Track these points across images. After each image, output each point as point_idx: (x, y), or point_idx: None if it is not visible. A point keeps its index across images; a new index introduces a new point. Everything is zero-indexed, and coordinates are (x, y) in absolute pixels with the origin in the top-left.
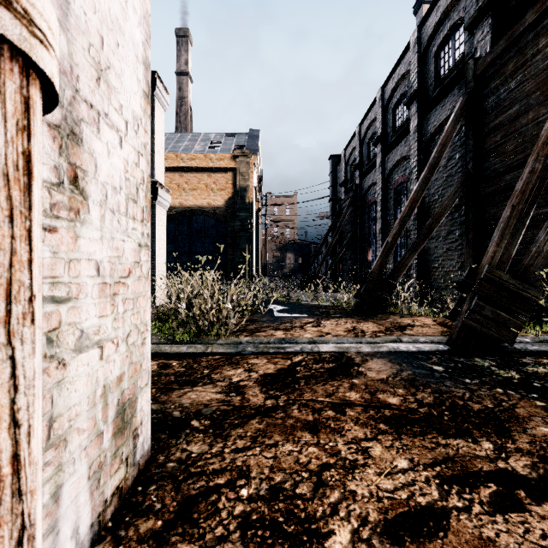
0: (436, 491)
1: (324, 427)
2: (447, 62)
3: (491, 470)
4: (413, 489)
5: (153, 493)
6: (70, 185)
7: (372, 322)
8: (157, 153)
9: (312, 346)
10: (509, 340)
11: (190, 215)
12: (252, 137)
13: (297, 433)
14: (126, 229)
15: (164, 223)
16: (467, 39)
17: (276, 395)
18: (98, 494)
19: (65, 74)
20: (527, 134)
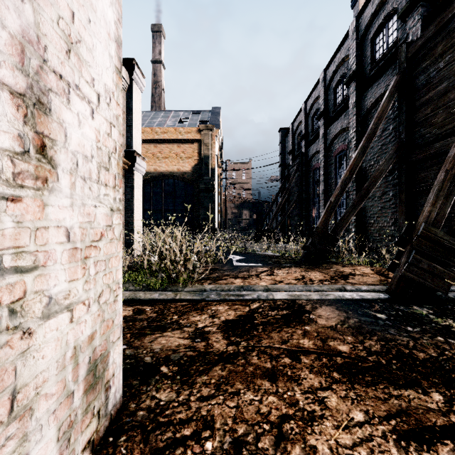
0: (394, 447)
1: (282, 375)
2: (381, 46)
3: (445, 425)
4: (372, 445)
5: (123, 445)
6: (37, 154)
7: (318, 271)
8: (134, 127)
9: (267, 294)
10: (443, 290)
11: (163, 179)
12: (214, 114)
13: (257, 381)
14: (98, 196)
15: (141, 186)
16: (400, 27)
17: (237, 341)
18: (68, 453)
19: (31, 43)
20: (454, 108)
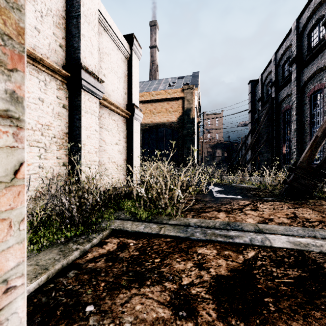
0: None
1: None
2: None
3: None
4: None
5: None
6: None
7: (309, 208)
8: (134, 86)
9: (261, 238)
10: None
11: (157, 128)
12: (194, 77)
13: None
14: None
15: (139, 131)
16: None
17: None
18: None
19: None
20: None
